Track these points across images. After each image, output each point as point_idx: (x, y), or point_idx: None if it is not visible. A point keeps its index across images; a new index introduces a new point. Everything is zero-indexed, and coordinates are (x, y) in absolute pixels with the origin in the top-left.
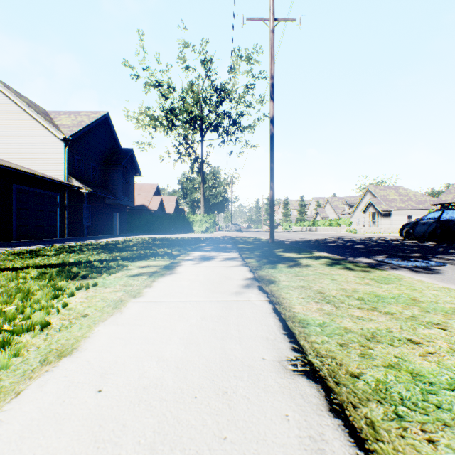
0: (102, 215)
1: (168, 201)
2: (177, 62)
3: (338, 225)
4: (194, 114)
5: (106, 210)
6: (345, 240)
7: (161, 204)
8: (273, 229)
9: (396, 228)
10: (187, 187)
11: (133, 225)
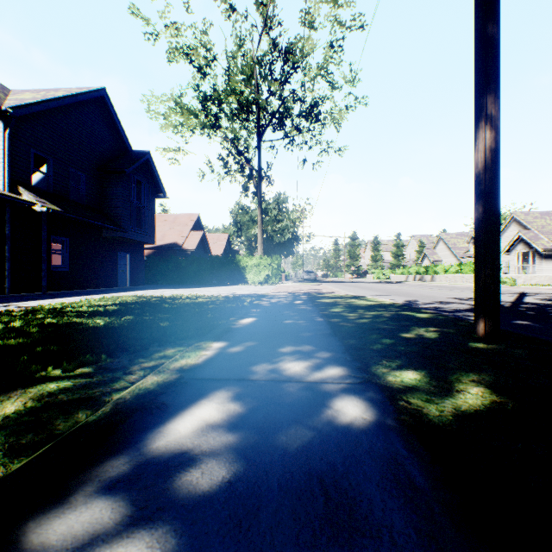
0: (95, 256)
1: (216, 240)
2: (215, 1)
3: None
4: (246, 97)
5: (104, 248)
6: None
7: (203, 242)
8: (496, 284)
9: None
10: (242, 220)
11: (156, 272)
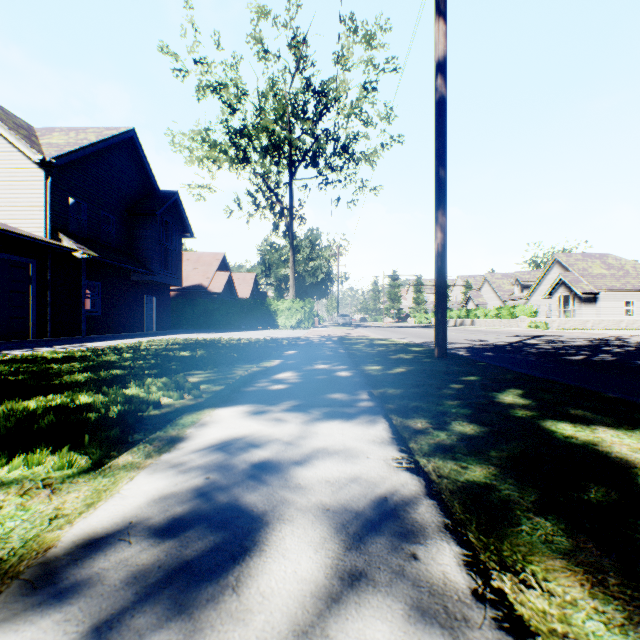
0: (124, 300)
1: (242, 281)
2: (248, 43)
3: (513, 315)
4: (278, 136)
5: (132, 292)
6: (574, 346)
7: (229, 284)
8: (444, 325)
9: (612, 321)
10: (270, 259)
11: (182, 316)
